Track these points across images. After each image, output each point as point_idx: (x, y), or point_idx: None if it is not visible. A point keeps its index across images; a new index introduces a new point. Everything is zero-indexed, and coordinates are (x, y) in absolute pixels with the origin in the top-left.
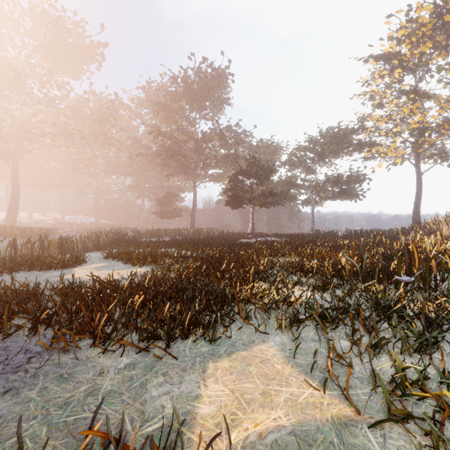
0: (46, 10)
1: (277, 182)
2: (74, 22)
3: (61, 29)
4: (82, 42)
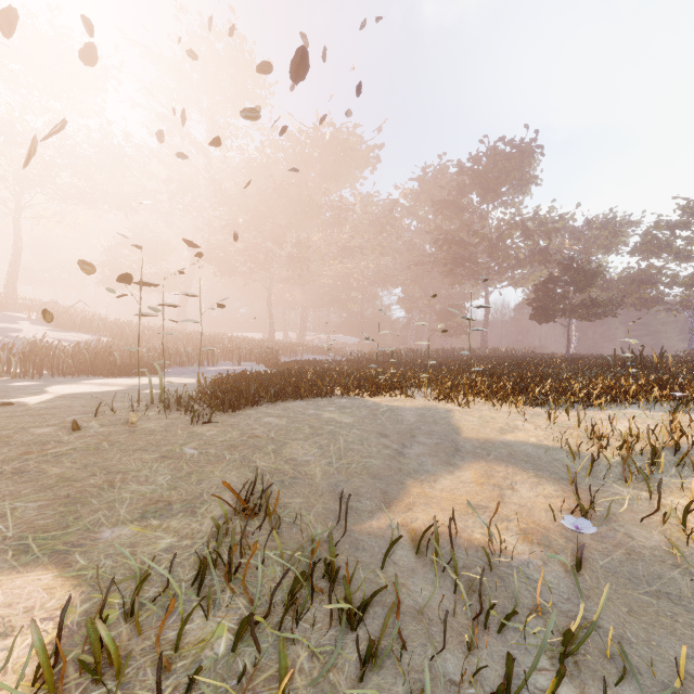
0: (334, 137)
1: (620, 279)
2: (352, 134)
3: (345, 150)
4: (358, 150)
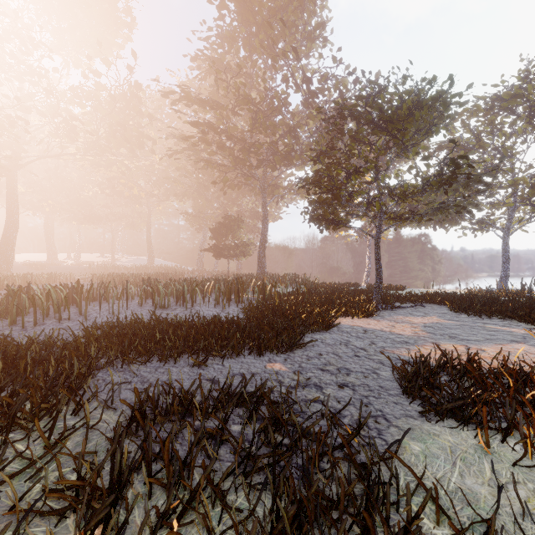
0: None
1: None
2: None
3: None
4: None
